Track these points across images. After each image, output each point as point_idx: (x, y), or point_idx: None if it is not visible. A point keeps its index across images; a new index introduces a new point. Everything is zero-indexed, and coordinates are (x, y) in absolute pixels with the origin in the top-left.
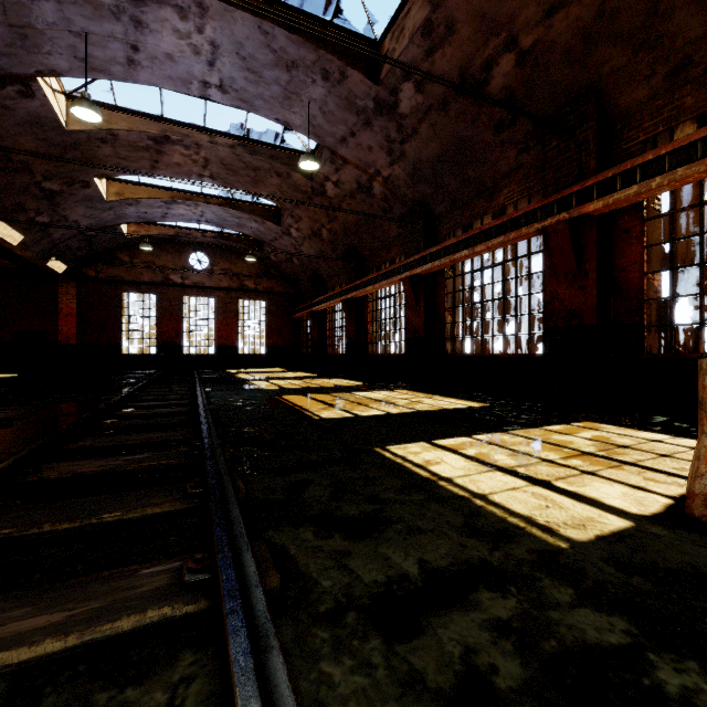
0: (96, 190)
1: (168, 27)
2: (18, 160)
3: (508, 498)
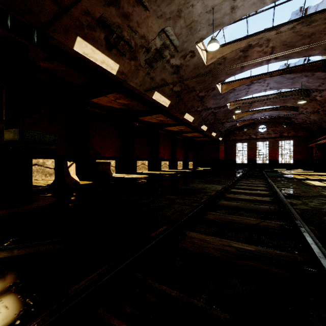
0: (232, 118)
1: (256, 86)
2: (219, 119)
3: (316, 184)
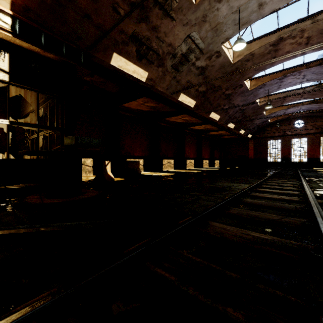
0: (263, 114)
1: (289, 79)
2: (247, 116)
3: None
